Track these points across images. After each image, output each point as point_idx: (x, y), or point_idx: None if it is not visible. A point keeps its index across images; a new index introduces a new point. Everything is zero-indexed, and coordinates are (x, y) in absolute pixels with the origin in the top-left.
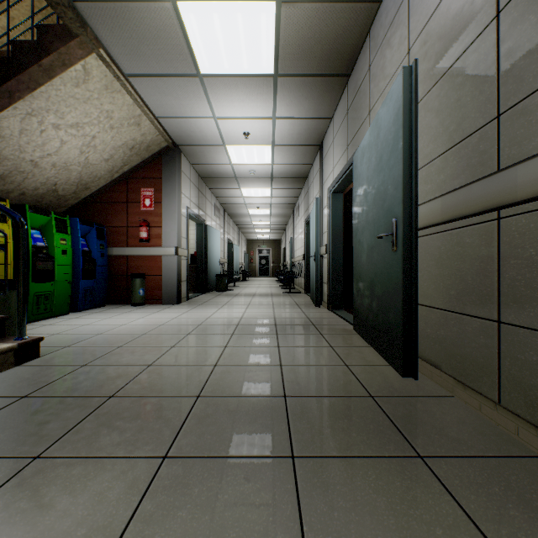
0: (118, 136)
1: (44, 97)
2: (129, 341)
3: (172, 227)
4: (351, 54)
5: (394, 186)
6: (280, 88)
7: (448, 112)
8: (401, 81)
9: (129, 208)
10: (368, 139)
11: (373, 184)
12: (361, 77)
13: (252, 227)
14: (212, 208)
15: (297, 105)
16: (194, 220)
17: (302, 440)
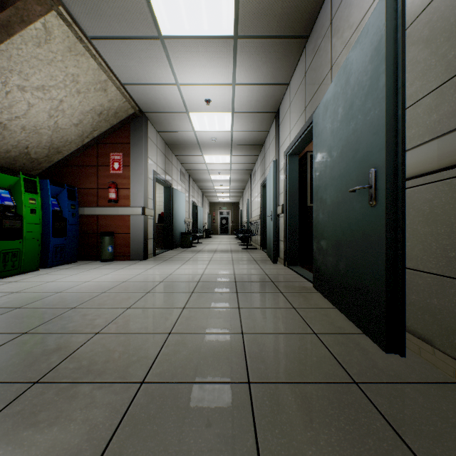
0: (86, 101)
1: (5, 56)
2: (85, 301)
3: (139, 188)
4: (311, 12)
5: (372, 131)
6: (239, 52)
7: (445, 36)
8: (383, 7)
9: (99, 171)
10: (333, 91)
11: (340, 136)
12: (321, 35)
13: (214, 191)
14: (178, 173)
15: (255, 70)
16: (161, 183)
17: None
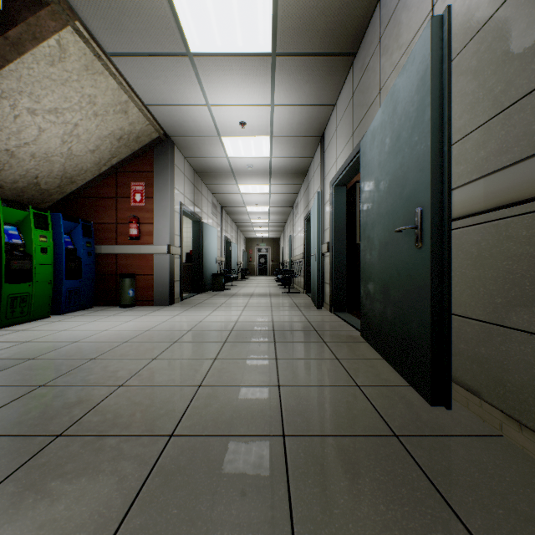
0: (104, 125)
1: (14, 77)
2: (105, 352)
3: (164, 223)
4: (358, 27)
5: (418, 167)
6: (278, 70)
7: (492, 69)
8: (429, 35)
9: (119, 204)
10: (380, 119)
11: (387, 169)
12: (369, 53)
13: (251, 225)
14: (208, 204)
15: (297, 90)
16: (189, 217)
17: (308, 518)
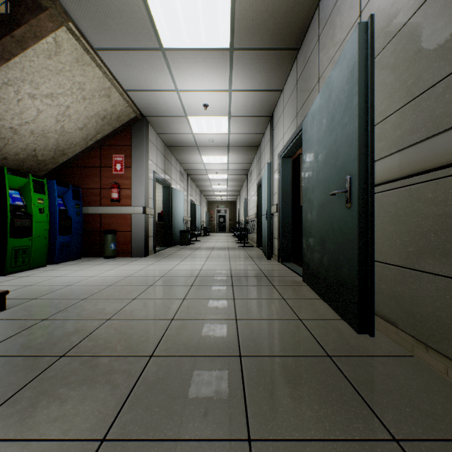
0: (91, 107)
1: (18, 68)
2: (94, 293)
3: (140, 189)
4: (301, 27)
5: (348, 143)
6: (235, 62)
7: (406, 66)
8: (356, 38)
9: (102, 172)
10: (319, 103)
11: (324, 144)
12: (310, 49)
13: (212, 190)
14: (176, 173)
15: (250, 78)
16: (161, 183)
17: (259, 414)
